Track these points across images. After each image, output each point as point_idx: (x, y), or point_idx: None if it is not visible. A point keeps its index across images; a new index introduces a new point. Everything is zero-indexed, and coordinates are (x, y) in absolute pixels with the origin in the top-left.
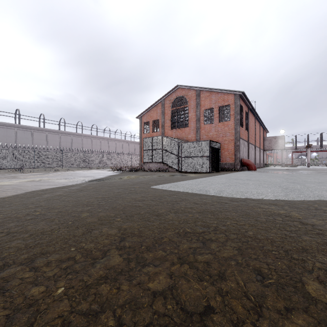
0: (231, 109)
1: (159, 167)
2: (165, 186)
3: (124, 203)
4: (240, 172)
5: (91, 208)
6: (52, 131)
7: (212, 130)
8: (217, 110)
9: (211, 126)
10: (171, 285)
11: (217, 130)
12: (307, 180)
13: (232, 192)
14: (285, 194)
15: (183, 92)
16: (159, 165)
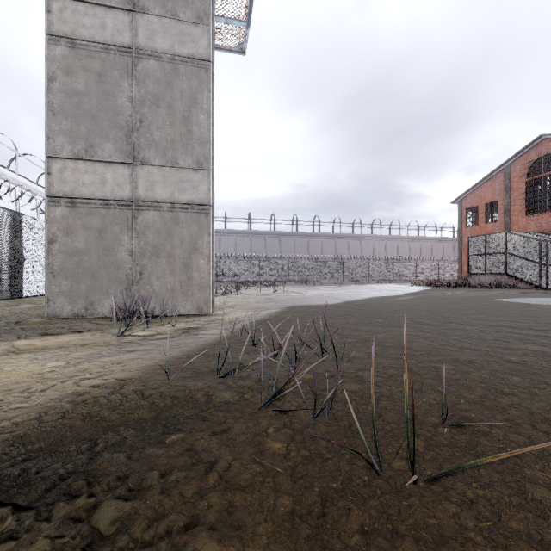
0: None
1: (499, 282)
2: (510, 299)
3: (469, 305)
4: None
5: (445, 305)
6: (327, 235)
7: None
8: None
9: None
10: (513, 320)
11: None
12: None
13: None
14: None
15: None
16: (499, 278)
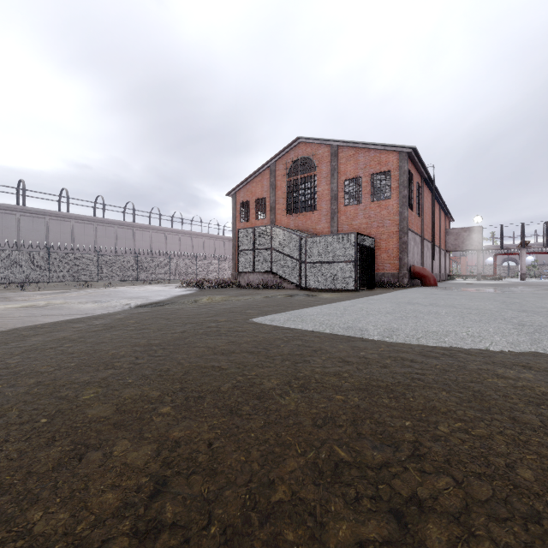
0: (392, 178)
1: (266, 281)
2: (277, 319)
3: (189, 359)
4: (410, 289)
5: (113, 373)
6: (82, 218)
7: (359, 215)
8: (369, 180)
9: (358, 209)
10: None
11: (369, 215)
12: (546, 306)
13: (416, 334)
14: (531, 340)
15: (307, 149)
16: (266, 277)
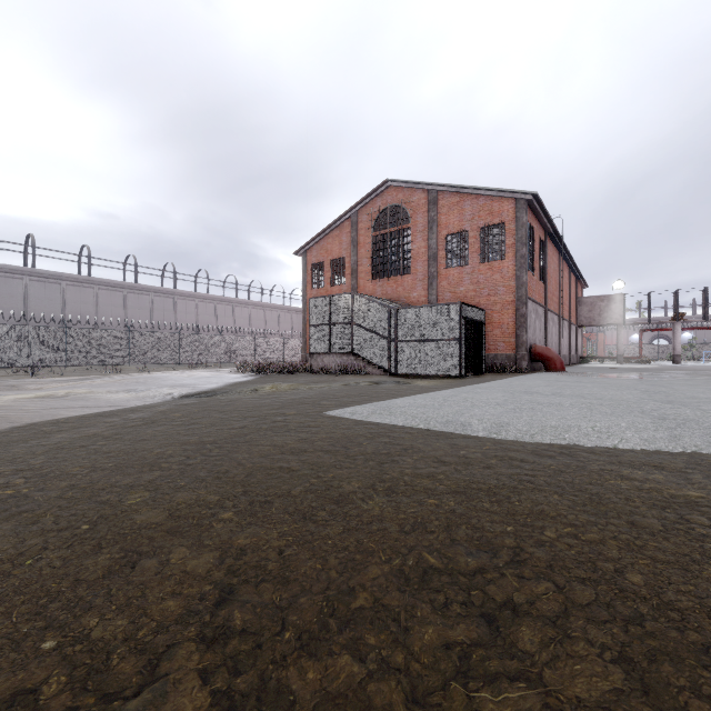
0: (507, 232)
1: (346, 365)
2: (359, 412)
3: (252, 459)
4: (530, 375)
5: (161, 475)
6: (108, 284)
7: (464, 280)
8: (477, 235)
9: (463, 273)
10: None
11: (477, 280)
12: (699, 396)
13: (530, 430)
14: (670, 436)
15: (399, 195)
16: (346, 359)
